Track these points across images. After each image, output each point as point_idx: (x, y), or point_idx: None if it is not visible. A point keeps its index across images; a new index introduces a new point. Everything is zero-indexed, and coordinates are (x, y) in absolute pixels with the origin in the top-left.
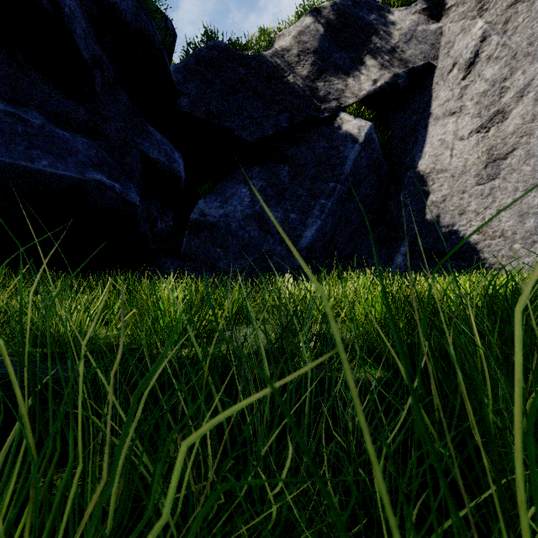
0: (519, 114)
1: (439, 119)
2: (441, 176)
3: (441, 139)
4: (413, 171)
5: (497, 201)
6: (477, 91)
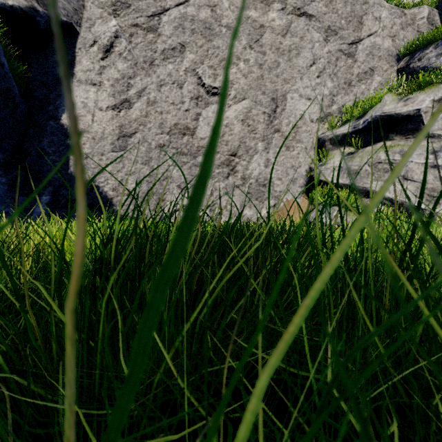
0: (139, 108)
1: (82, 83)
2: (84, 135)
3: (84, 103)
4: (56, 121)
5: (126, 167)
6: (113, 76)
